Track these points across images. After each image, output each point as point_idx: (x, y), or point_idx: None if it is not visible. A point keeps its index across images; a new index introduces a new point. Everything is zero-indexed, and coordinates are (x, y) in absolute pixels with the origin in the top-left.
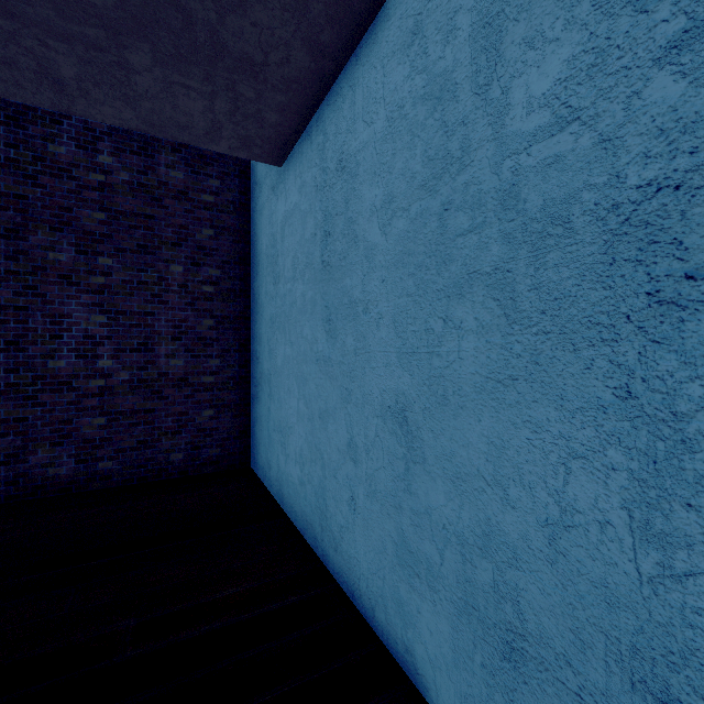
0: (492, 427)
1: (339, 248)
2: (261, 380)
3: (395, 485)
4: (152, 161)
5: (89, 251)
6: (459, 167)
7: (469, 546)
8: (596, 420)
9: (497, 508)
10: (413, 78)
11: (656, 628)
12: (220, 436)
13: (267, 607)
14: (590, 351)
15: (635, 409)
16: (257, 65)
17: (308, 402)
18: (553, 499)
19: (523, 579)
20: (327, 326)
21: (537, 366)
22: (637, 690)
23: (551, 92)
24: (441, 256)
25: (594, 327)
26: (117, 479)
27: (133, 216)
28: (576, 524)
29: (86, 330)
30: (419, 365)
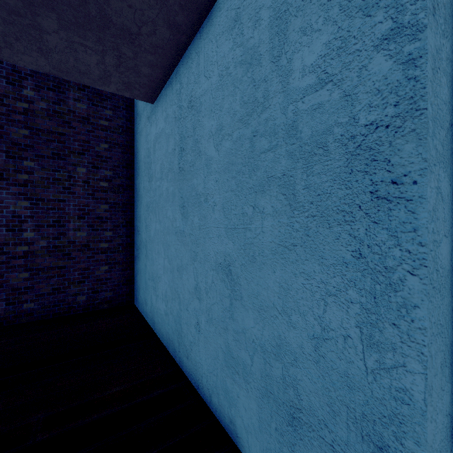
0: (281, 276)
1: (189, 158)
2: (140, 245)
3: (224, 314)
4: (63, 95)
5: (16, 156)
6: (262, 109)
7: (268, 353)
8: (342, 272)
9: (285, 328)
10: (234, 50)
11: (375, 401)
12: (112, 283)
13: (140, 399)
14: (338, 228)
15: (363, 265)
16: (134, 34)
17: (170, 260)
18: (317, 322)
19: (299, 373)
20: (182, 210)
21: (308, 237)
22: (365, 440)
23: (316, 63)
24: (251, 166)
25: (341, 213)
26: (37, 315)
27: (49, 133)
28: (331, 337)
29: (14, 212)
30: (238, 236)
